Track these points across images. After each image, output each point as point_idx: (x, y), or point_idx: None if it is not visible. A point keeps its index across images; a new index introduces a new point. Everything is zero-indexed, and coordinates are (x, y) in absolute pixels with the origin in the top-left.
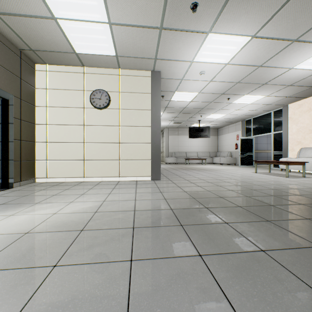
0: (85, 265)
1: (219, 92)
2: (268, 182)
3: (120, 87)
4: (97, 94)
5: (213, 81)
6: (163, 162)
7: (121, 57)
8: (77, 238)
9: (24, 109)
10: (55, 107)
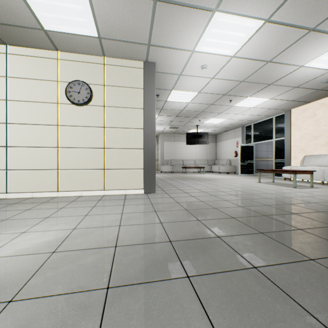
0: None
1: (221, 92)
2: (278, 194)
3: (105, 78)
4: (75, 87)
5: (216, 78)
6: (158, 170)
7: (105, 39)
8: None
9: None
10: (18, 101)
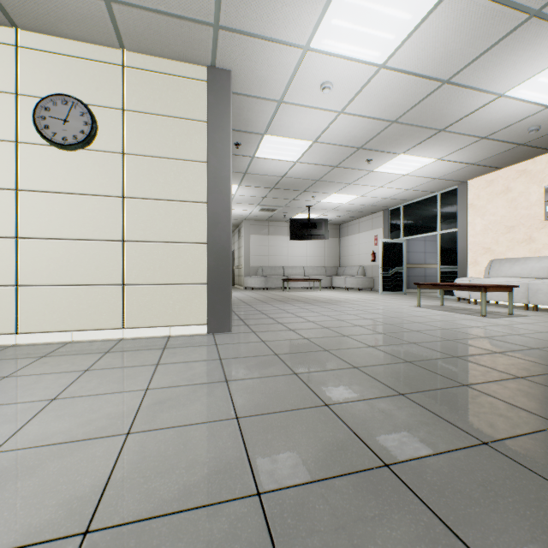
0: None
1: (353, 143)
2: (464, 331)
3: (124, 96)
4: (57, 108)
5: (347, 113)
6: (240, 285)
7: (121, 5)
8: None
9: None
10: None
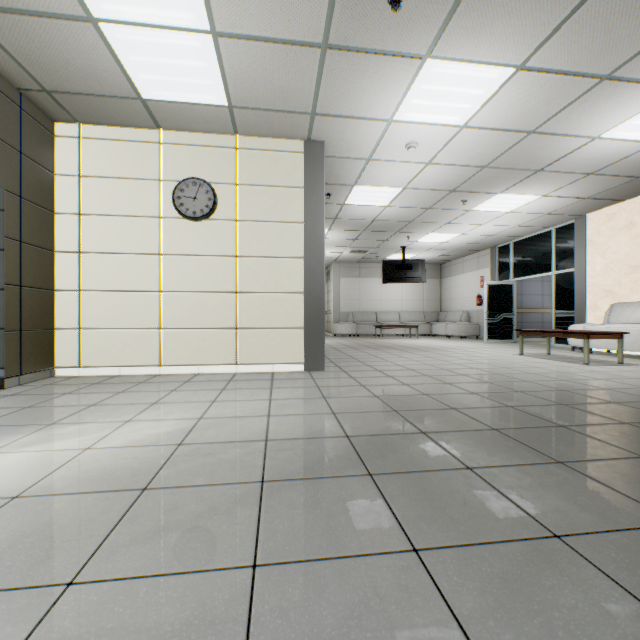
0: (142, 582)
1: (445, 187)
2: (548, 375)
3: (237, 173)
4: (189, 189)
5: (434, 163)
6: (329, 332)
7: (240, 109)
8: (131, 510)
9: (28, 220)
10: (97, 215)
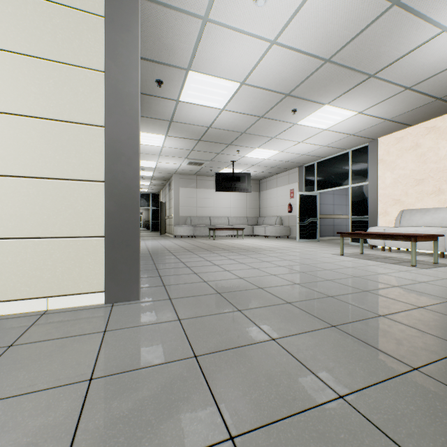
0: None
1: (282, 88)
2: (419, 289)
3: None
4: None
5: (280, 44)
6: (171, 234)
7: None
8: None
9: None
10: None
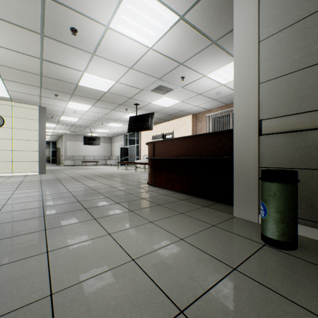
0: (5, 186)
1: (93, 120)
2: (109, 172)
3: (13, 113)
4: None
5: (85, 115)
6: (62, 164)
7: (14, 98)
8: None
9: None
10: None
